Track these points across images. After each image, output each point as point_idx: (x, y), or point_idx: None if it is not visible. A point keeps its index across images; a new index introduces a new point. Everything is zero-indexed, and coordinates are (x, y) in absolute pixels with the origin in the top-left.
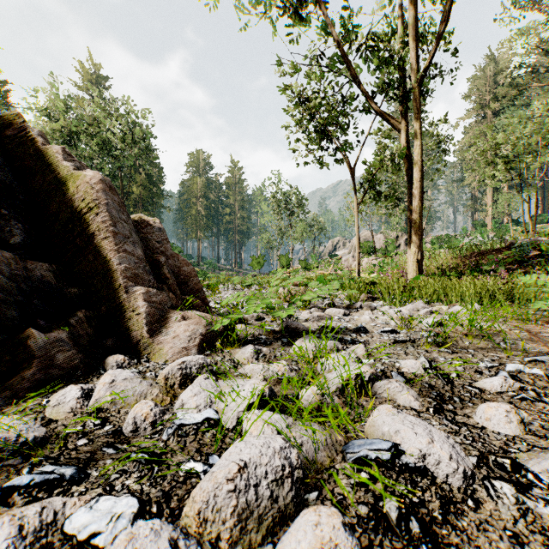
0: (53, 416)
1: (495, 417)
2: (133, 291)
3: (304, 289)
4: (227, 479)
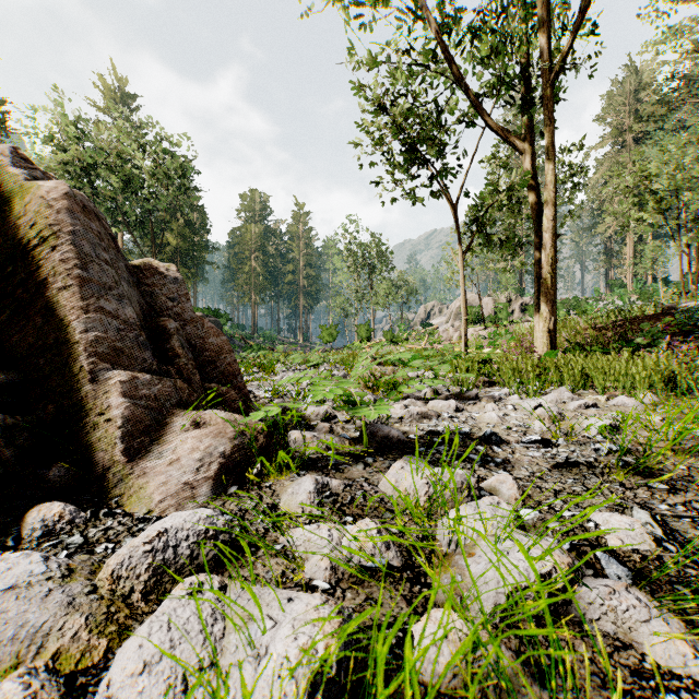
0: None
1: None
2: (107, 378)
3: (392, 370)
4: None
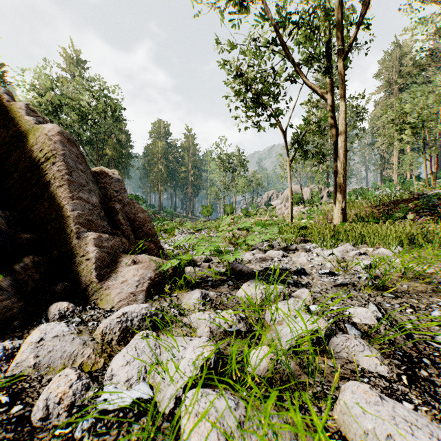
0: None
1: None
2: (85, 236)
3: (246, 233)
4: None
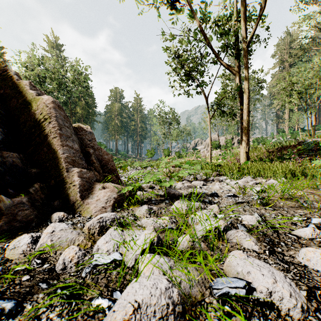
0: (10, 256)
1: (313, 258)
2: (71, 170)
3: (178, 169)
4: (124, 320)
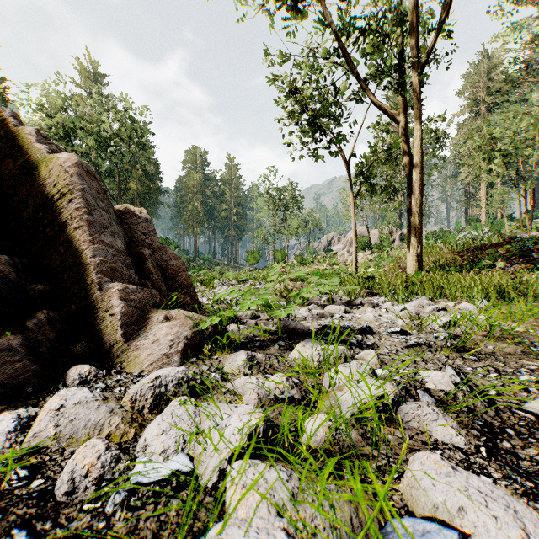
0: None
1: None
2: (108, 287)
3: (300, 284)
4: None
